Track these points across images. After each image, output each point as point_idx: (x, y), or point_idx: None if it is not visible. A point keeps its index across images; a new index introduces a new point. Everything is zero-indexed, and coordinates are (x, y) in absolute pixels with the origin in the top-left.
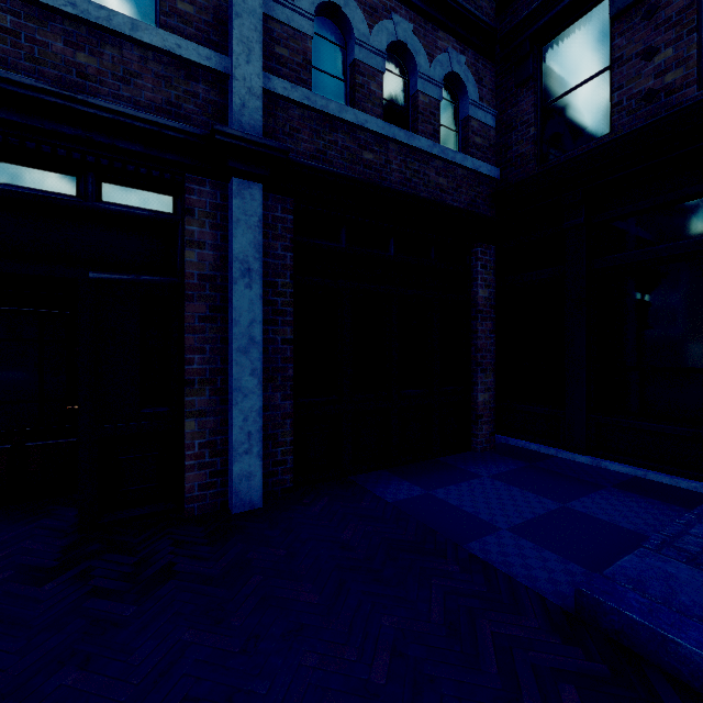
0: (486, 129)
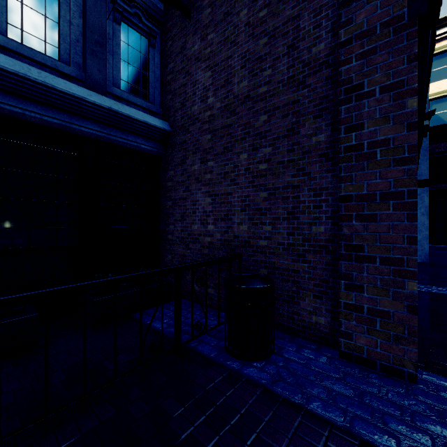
0: None
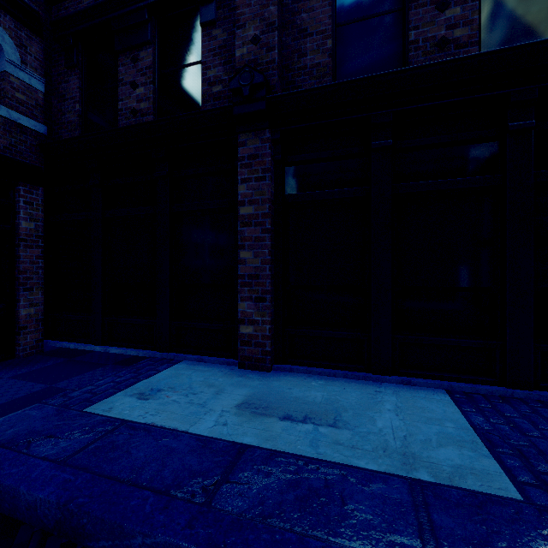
0: (31, 89)
